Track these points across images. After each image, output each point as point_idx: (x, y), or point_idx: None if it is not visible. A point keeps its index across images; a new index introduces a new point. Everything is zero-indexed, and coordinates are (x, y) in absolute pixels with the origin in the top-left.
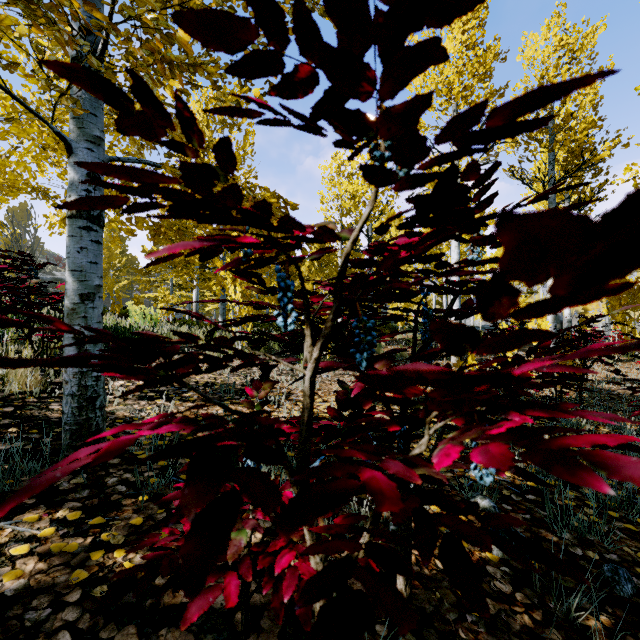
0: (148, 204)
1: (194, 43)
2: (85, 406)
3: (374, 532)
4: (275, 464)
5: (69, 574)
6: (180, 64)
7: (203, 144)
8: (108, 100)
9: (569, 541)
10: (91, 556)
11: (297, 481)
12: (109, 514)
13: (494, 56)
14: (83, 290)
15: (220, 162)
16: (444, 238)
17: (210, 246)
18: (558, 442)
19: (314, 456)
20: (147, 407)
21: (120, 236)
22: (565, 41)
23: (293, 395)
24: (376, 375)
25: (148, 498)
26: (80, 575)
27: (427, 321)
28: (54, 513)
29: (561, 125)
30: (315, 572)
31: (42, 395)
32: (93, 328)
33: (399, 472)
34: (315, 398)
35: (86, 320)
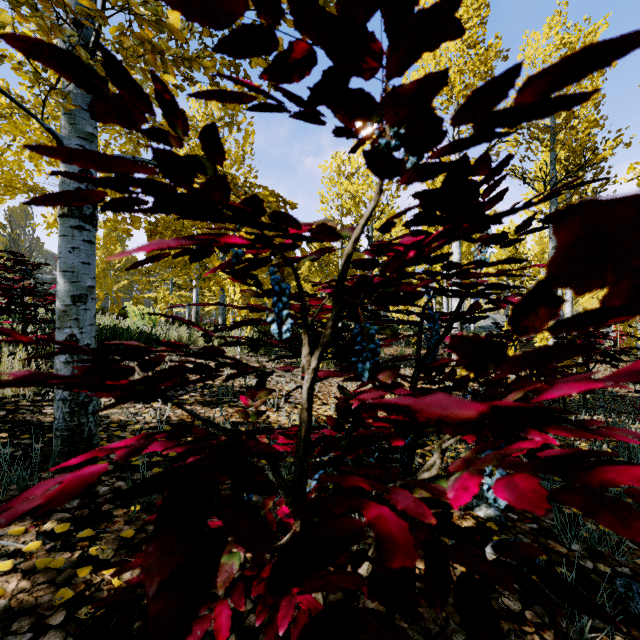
0: (129, 200)
1: (191, 39)
2: (77, 411)
3: (378, 562)
4: (266, 494)
5: (53, 593)
6: (175, 58)
7: (187, 132)
8: (78, 81)
9: (579, 553)
10: (78, 573)
11: (293, 502)
12: (99, 526)
13: (495, 55)
14: (75, 291)
15: (207, 152)
16: (457, 237)
17: (200, 246)
18: (598, 477)
19: (313, 470)
20: (143, 410)
21: (120, 236)
22: (567, 40)
23: (292, 397)
24: (384, 402)
25: (141, 508)
26: (65, 594)
27: (433, 326)
28: (41, 525)
29: (562, 124)
30: (313, 600)
31: (36, 398)
32: (54, 341)
33: (409, 508)
34: (315, 400)
35: (78, 322)
